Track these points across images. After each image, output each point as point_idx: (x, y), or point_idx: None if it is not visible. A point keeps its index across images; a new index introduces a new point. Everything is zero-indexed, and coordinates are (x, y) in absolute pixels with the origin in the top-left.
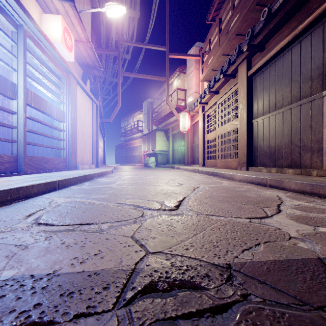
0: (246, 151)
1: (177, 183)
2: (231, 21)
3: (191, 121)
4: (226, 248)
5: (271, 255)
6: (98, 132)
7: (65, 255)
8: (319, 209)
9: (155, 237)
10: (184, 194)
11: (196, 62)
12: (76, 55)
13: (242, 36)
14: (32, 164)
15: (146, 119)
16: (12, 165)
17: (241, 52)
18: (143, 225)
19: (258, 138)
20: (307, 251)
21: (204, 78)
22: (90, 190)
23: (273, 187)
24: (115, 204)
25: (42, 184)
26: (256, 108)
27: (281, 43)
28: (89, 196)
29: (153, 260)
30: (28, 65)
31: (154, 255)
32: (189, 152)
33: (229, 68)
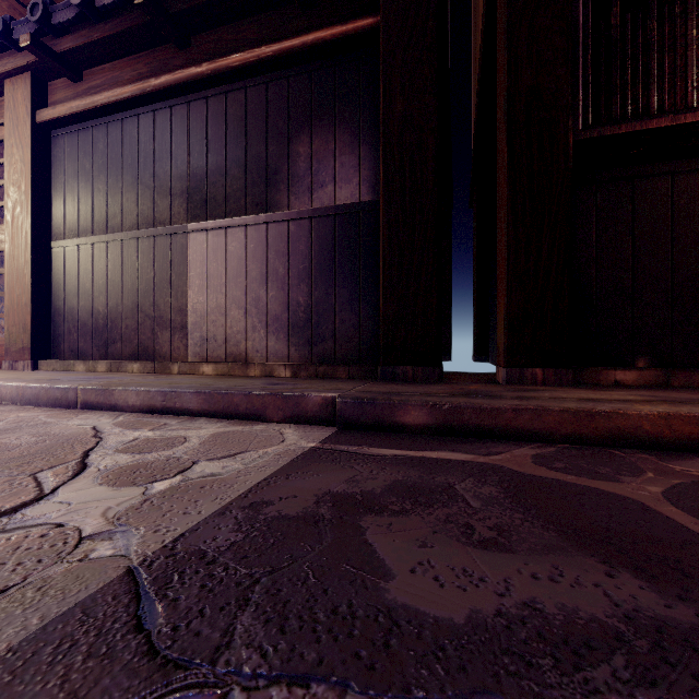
0: (32, 319)
1: None
2: None
3: None
4: None
5: None
6: None
7: None
8: (169, 439)
9: None
10: None
11: None
12: None
13: (23, 7)
14: None
15: None
16: None
17: (15, 45)
18: None
19: (66, 290)
20: (110, 563)
21: None
22: None
23: (92, 407)
24: None
25: None
26: (62, 215)
27: (118, 90)
28: None
29: None
30: None
31: None
32: None
33: None
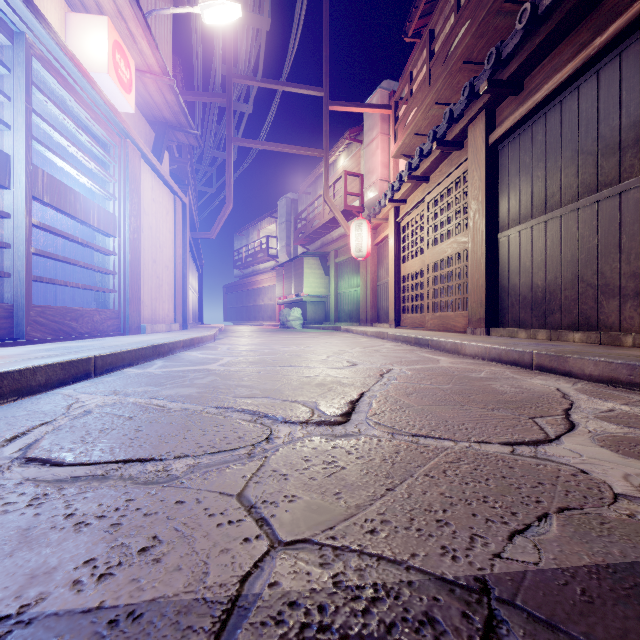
0: (486, 296)
1: (346, 362)
2: (453, 35)
3: (373, 237)
4: (469, 528)
5: (584, 551)
6: (186, 257)
7: (67, 552)
8: None
9: (295, 497)
10: (360, 387)
11: (383, 121)
12: (140, 101)
13: (476, 65)
14: (45, 323)
15: (284, 234)
16: (2, 325)
17: (475, 96)
18: (270, 464)
19: (509, 270)
20: None
21: (399, 150)
22: (163, 378)
23: (545, 371)
24: (211, 410)
25: (57, 366)
26: (506, 210)
27: (558, 76)
28: (159, 392)
29: (287, 568)
30: (37, 118)
31: (290, 553)
32: (369, 298)
33: (450, 129)
